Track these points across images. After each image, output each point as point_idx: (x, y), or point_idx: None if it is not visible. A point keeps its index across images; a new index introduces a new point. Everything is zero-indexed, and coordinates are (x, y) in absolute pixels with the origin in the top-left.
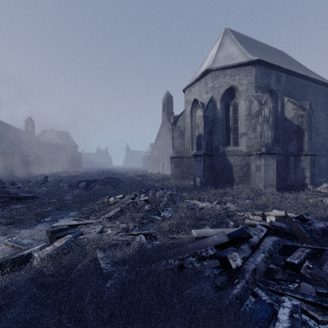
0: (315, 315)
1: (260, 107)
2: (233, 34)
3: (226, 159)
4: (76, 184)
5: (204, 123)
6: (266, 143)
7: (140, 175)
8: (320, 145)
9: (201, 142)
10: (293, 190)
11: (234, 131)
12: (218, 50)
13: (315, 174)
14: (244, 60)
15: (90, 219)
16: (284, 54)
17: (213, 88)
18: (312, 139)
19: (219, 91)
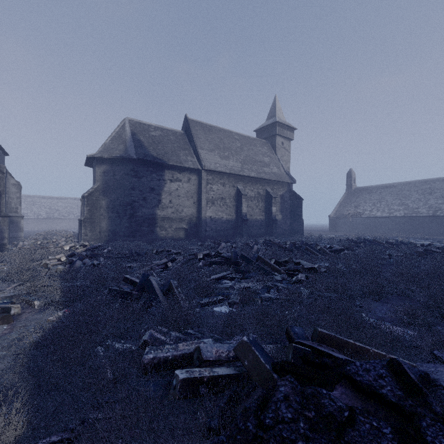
0: None
1: None
2: None
3: None
4: None
5: None
6: None
7: None
8: None
9: None
10: None
11: None
12: None
13: None
14: None
15: None
16: None
17: None
18: None
19: None
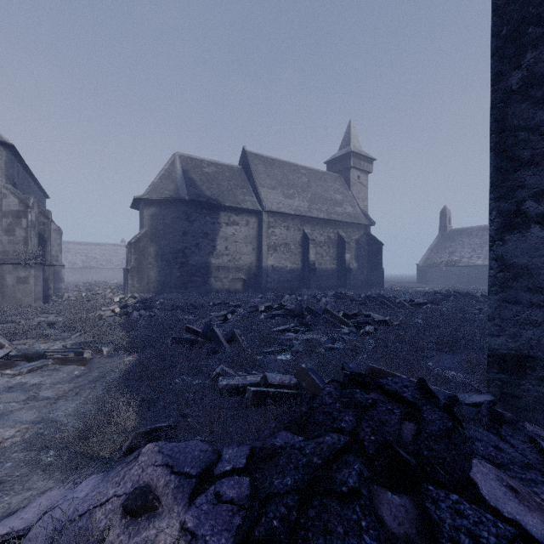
0: None
1: (25, 209)
2: None
3: None
4: None
5: None
6: (36, 252)
7: None
8: None
9: None
10: None
11: None
12: None
13: None
14: None
15: None
16: None
17: None
18: None
19: None
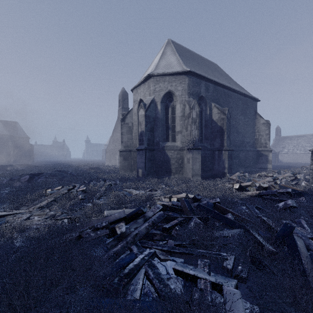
0: (161, 256)
1: (190, 111)
2: (174, 45)
3: (165, 153)
4: (17, 177)
5: (146, 121)
6: (194, 140)
7: (93, 167)
8: (240, 142)
9: (143, 138)
10: (217, 178)
11: (172, 129)
12: (161, 58)
13: (236, 165)
14: (180, 70)
15: (21, 209)
16: (217, 67)
17: (154, 91)
18: (234, 137)
19: (159, 95)
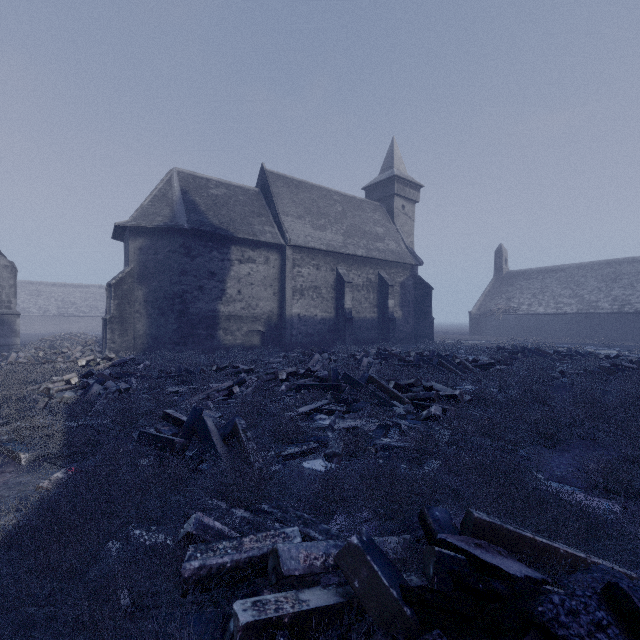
0: None
1: None
2: None
3: None
4: None
5: None
6: None
7: None
8: None
9: None
10: None
11: None
12: None
13: None
14: None
15: None
16: None
17: None
18: None
19: None
